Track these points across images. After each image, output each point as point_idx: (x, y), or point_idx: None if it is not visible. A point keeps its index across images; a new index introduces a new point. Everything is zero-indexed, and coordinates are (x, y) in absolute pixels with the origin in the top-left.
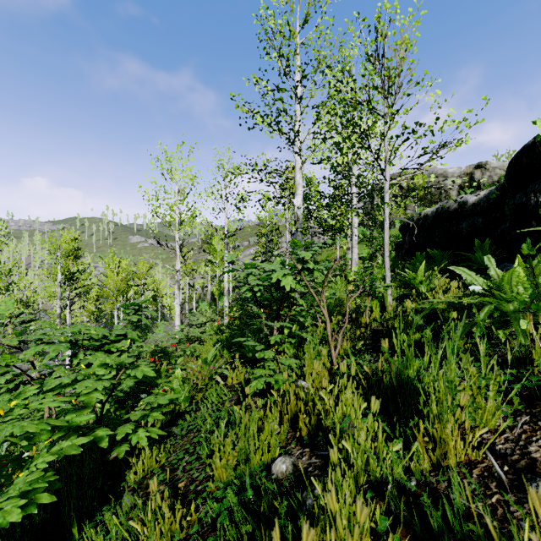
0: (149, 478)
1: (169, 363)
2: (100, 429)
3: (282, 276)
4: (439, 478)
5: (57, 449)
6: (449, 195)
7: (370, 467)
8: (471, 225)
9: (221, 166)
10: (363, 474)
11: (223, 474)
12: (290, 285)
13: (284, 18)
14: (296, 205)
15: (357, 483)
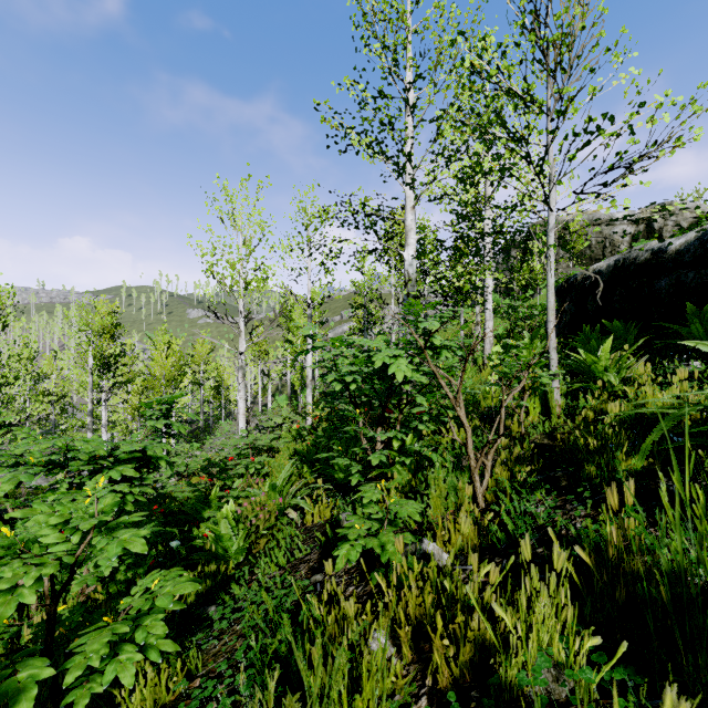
0: None
1: (225, 485)
2: (28, 665)
3: (391, 359)
4: None
5: None
6: (616, 250)
7: None
8: (675, 282)
9: (303, 210)
10: None
11: None
12: (403, 372)
13: None
14: (406, 260)
15: None
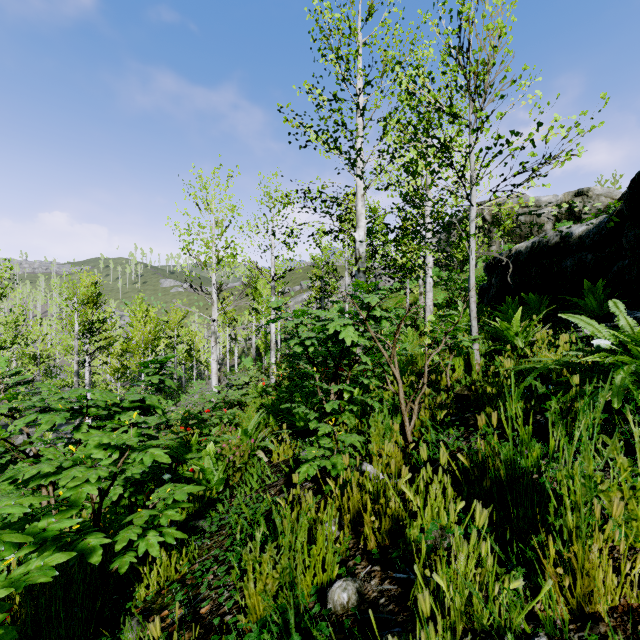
0: (164, 595)
1: (202, 433)
2: (92, 536)
3: (341, 327)
4: (586, 637)
5: (21, 573)
6: (542, 229)
7: (474, 610)
8: (577, 262)
9: (268, 194)
10: (463, 619)
11: (259, 604)
12: (351, 338)
13: (343, 10)
14: (357, 240)
15: (453, 633)
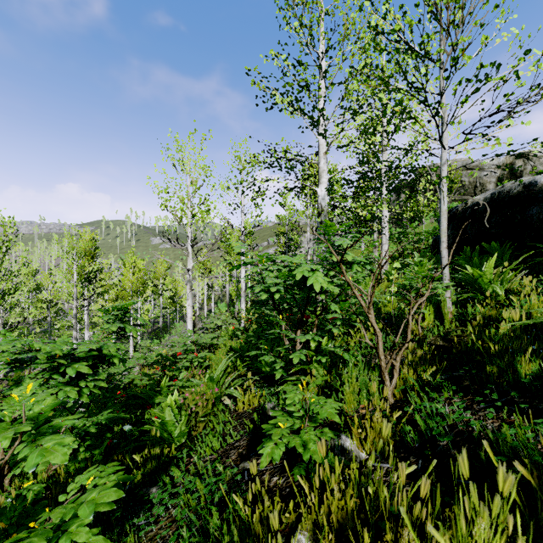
0: None
1: (174, 376)
2: None
3: (309, 272)
4: None
5: None
6: (485, 189)
7: None
8: None
9: (238, 158)
10: None
11: None
12: (320, 284)
13: None
14: (320, 195)
15: None
